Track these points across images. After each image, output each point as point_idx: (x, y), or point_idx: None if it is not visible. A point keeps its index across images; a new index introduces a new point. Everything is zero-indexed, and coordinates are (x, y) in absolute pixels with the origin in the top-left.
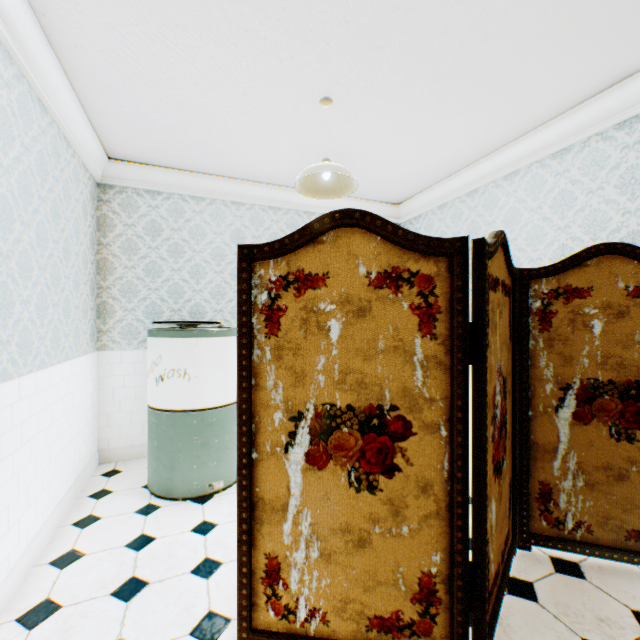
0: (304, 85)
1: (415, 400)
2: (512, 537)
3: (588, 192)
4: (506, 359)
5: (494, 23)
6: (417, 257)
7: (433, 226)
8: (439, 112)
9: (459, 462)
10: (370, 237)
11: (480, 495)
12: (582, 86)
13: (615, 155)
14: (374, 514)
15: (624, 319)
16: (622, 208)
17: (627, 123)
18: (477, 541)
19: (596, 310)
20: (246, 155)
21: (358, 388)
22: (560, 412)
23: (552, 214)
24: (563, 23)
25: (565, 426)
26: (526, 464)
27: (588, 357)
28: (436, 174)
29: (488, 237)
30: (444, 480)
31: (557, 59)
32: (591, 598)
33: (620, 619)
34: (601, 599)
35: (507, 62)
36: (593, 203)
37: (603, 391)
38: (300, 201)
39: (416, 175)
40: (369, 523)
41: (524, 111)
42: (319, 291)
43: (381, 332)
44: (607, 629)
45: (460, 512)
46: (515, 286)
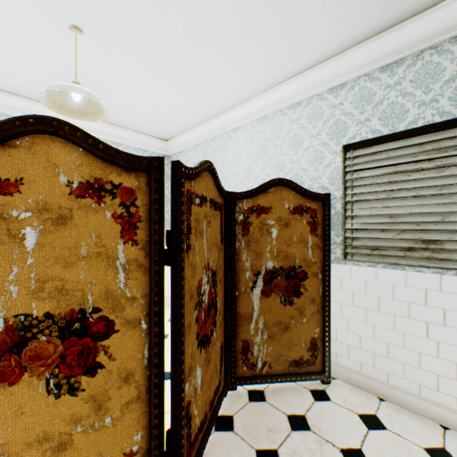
0: (46, 4)
1: (118, 300)
2: (225, 384)
3: (275, 146)
4: (218, 257)
5: (206, 4)
6: (120, 171)
7: (191, 159)
8: (181, 69)
9: (157, 349)
10: (72, 147)
11: (177, 372)
12: (270, 76)
13: (288, 125)
14: (77, 415)
15: (288, 227)
16: (291, 159)
17: (293, 106)
18: (175, 410)
19: (274, 222)
20: (1, 64)
21: (59, 295)
22: (254, 290)
23: (258, 158)
24: (252, 23)
25: (257, 299)
26: (234, 329)
27: (270, 252)
28: (190, 121)
29: (195, 163)
30: (145, 367)
31: (253, 51)
32: (267, 415)
33: (280, 425)
34: (272, 413)
35: (221, 42)
36: (278, 154)
37: (278, 274)
38: (76, 123)
39: (176, 119)
40: (71, 425)
41: (239, 85)
42: (11, 197)
43: (84, 239)
44: (272, 436)
45: (157, 392)
46: (227, 204)
